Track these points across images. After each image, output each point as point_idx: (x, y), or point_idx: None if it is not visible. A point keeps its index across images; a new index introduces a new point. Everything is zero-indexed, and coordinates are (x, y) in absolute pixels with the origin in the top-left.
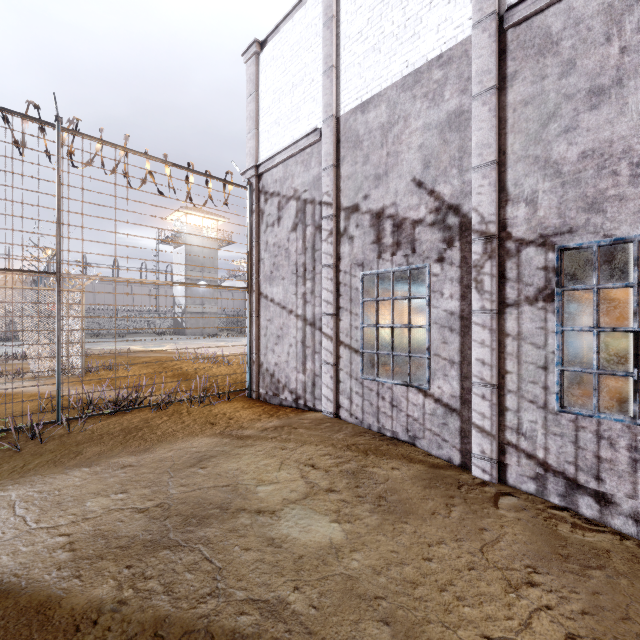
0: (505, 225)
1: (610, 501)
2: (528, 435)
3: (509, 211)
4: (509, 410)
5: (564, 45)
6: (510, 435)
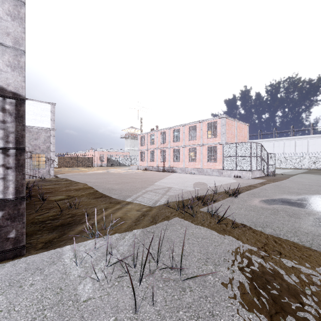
0: (25, 149)
1: (37, 176)
2: (28, 172)
3: (26, 148)
4: (26, 170)
5: (32, 133)
6: (26, 173)
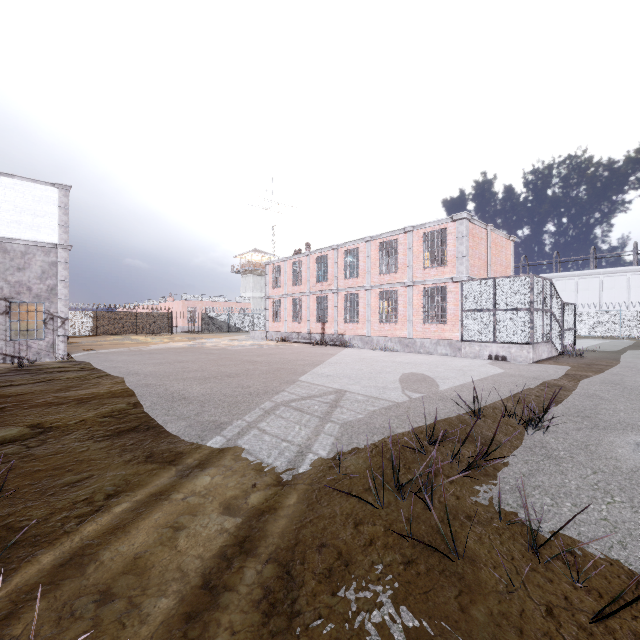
0: None
1: (23, 358)
2: (1, 348)
3: None
4: None
5: (11, 254)
6: None
